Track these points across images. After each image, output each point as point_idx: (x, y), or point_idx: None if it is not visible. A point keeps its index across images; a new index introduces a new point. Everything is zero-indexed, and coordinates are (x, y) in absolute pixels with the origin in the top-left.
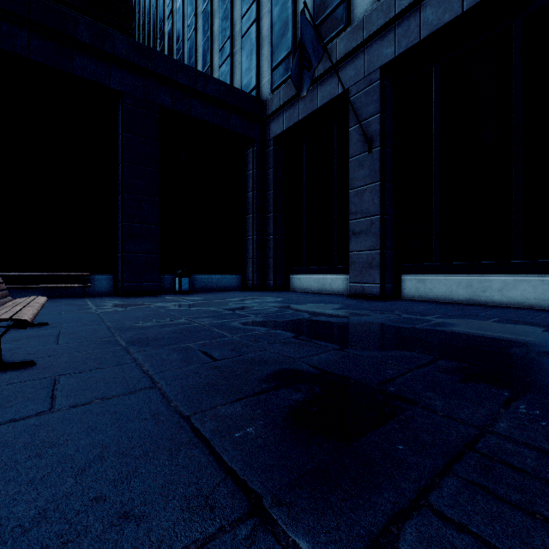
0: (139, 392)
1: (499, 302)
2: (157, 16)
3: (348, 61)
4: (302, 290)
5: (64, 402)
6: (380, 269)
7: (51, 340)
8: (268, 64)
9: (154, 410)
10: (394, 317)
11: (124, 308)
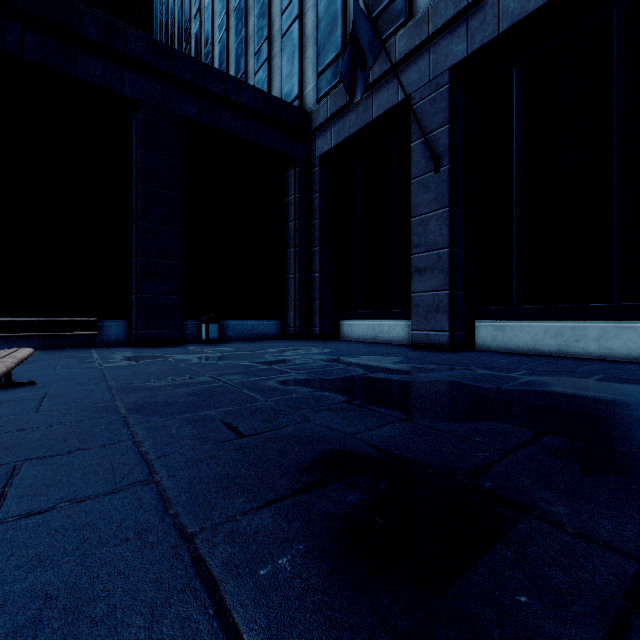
0: (127, 489)
1: (597, 354)
2: (182, 16)
3: (410, 62)
4: (354, 339)
5: (14, 508)
6: (449, 314)
7: (30, 406)
8: (312, 69)
9: (143, 522)
10: (470, 374)
11: (136, 361)
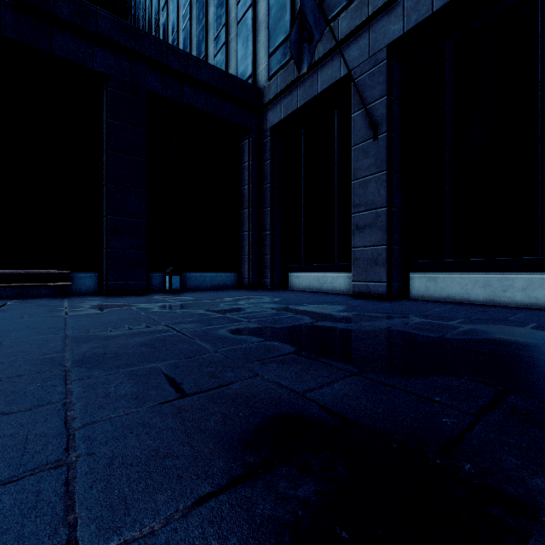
0: (28, 476)
1: (523, 303)
2: (152, 9)
3: (351, 41)
4: (301, 289)
5: None
6: (387, 266)
7: None
8: (264, 50)
9: (26, 539)
10: (411, 322)
11: (101, 310)
